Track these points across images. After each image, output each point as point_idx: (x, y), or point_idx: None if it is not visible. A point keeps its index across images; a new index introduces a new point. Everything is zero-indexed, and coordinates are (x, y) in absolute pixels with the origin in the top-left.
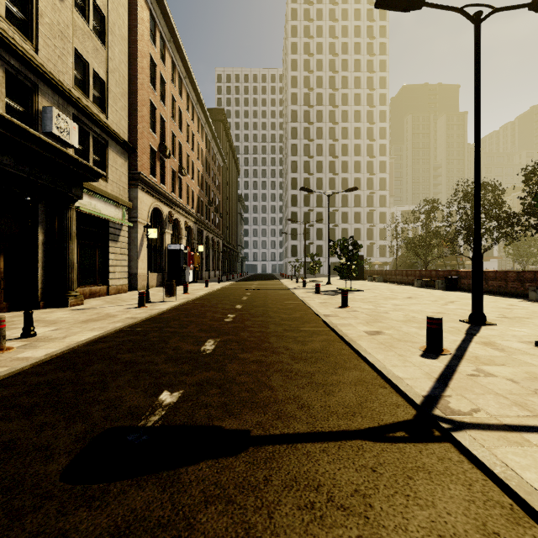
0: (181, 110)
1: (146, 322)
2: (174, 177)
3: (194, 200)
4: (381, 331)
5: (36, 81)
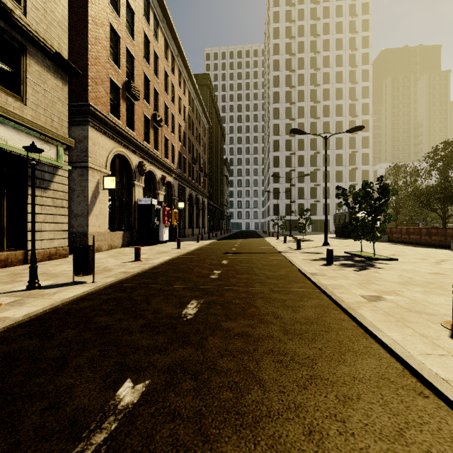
0: (158, 55)
1: None
2: (148, 126)
3: (175, 155)
4: None
5: None
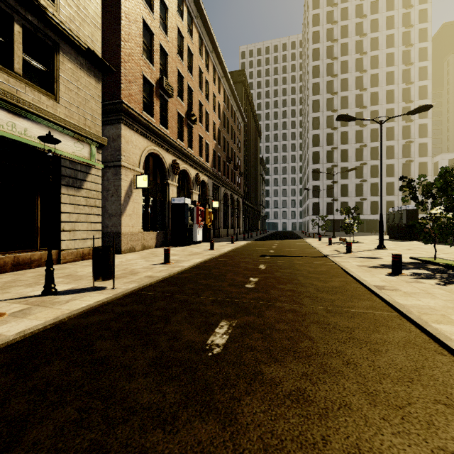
0: (192, 51)
1: None
2: (182, 124)
3: (209, 154)
4: None
5: None
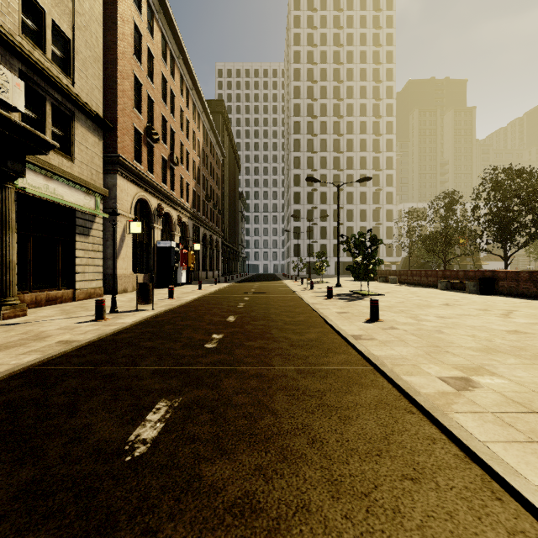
0: (174, 93)
1: (83, 350)
2: (165, 166)
3: (189, 194)
4: (470, 378)
5: None
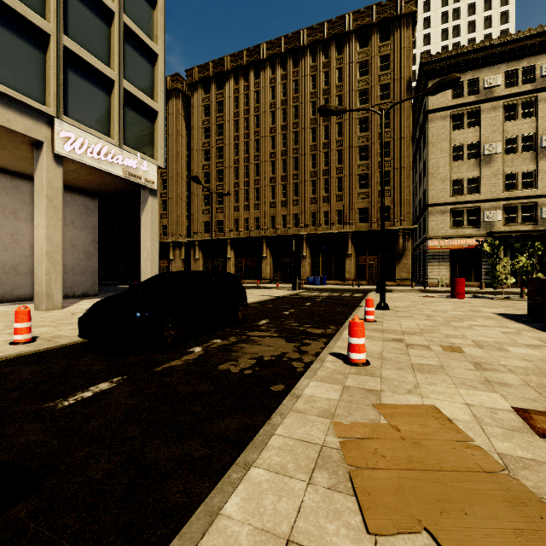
0: None
1: None
2: None
3: None
4: None
5: (536, 200)
